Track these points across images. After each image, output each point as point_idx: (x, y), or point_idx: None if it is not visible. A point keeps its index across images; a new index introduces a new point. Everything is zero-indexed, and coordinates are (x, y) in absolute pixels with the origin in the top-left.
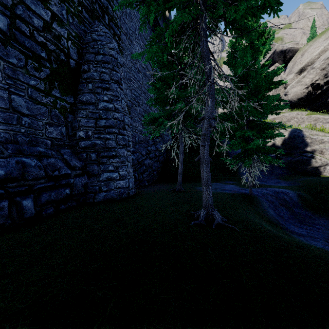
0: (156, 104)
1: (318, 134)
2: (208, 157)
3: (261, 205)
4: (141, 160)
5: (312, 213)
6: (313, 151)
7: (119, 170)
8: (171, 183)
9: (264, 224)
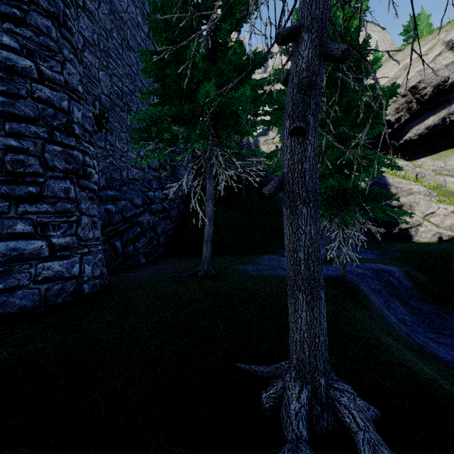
0: (160, 103)
1: (402, 183)
2: (317, 177)
3: (371, 303)
4: (130, 214)
5: (438, 307)
6: (399, 205)
7: (51, 235)
8: (192, 258)
9: (429, 372)
